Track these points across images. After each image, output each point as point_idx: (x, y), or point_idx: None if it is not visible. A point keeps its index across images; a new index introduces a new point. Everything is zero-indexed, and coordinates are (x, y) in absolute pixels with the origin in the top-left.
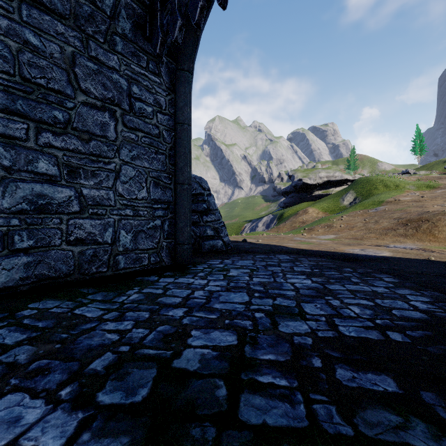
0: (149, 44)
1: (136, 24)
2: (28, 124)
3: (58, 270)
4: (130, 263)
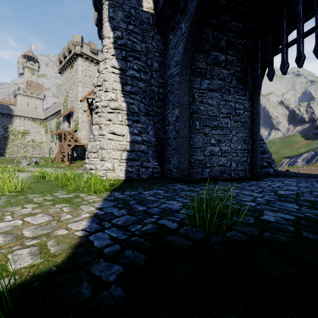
0: (242, 85)
1: (238, 80)
2: (209, 128)
3: (215, 174)
4: (235, 174)
